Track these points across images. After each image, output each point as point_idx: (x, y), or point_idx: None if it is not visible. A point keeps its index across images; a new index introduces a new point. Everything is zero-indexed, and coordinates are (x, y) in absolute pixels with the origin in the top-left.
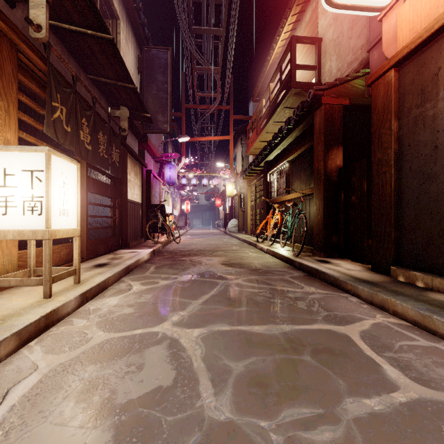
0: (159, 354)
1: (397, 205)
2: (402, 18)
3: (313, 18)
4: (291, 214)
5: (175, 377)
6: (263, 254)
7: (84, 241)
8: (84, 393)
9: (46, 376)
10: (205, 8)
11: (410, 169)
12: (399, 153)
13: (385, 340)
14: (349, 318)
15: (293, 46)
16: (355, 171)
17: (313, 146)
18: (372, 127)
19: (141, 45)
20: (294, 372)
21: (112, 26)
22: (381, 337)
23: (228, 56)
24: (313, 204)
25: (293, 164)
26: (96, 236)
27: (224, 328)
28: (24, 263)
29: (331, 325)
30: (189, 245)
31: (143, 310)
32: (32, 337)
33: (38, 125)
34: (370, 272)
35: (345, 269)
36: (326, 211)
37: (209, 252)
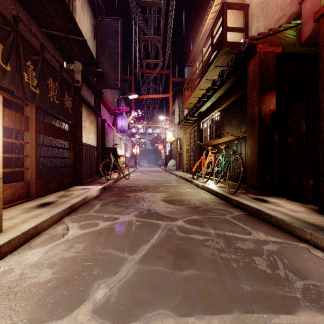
0: None
1: None
2: None
3: None
4: (224, 155)
5: None
6: (199, 190)
7: (33, 180)
8: None
9: None
10: None
11: None
12: None
13: None
14: None
15: (225, 11)
16: (292, 113)
17: (247, 92)
18: (320, 63)
19: (97, 15)
20: None
21: None
22: None
23: (168, 26)
24: (247, 146)
25: (224, 112)
26: (59, 174)
27: (167, 323)
28: None
29: None
30: (136, 181)
31: (64, 274)
32: None
33: None
34: (319, 214)
35: (289, 210)
36: (260, 152)
37: (152, 188)
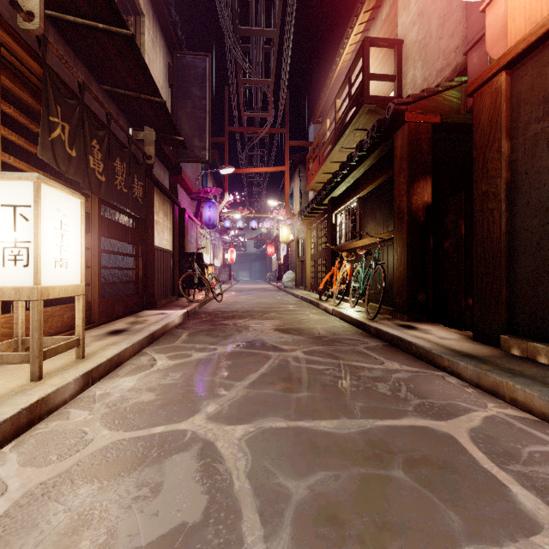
0: (186, 466)
1: (508, 253)
2: (515, 4)
3: (392, 15)
4: (363, 265)
5: (207, 506)
6: (328, 316)
7: (96, 300)
8: (68, 535)
9: (17, 504)
10: (253, 3)
11: (527, 205)
12: (512, 184)
13: (506, 443)
14: (451, 409)
15: (366, 50)
16: (449, 209)
17: (393, 176)
18: (474, 150)
19: (173, 50)
20: (382, 499)
21: (135, 24)
22: (500, 439)
23: (283, 65)
24: (393, 252)
25: (365, 200)
26: (115, 293)
27: (278, 424)
28: (12, 331)
29: (427, 420)
30: (234, 305)
31: (168, 396)
32: (7, 439)
33: (32, 147)
34: (472, 342)
35: (437, 338)
36: (410, 262)
37: (258, 314)
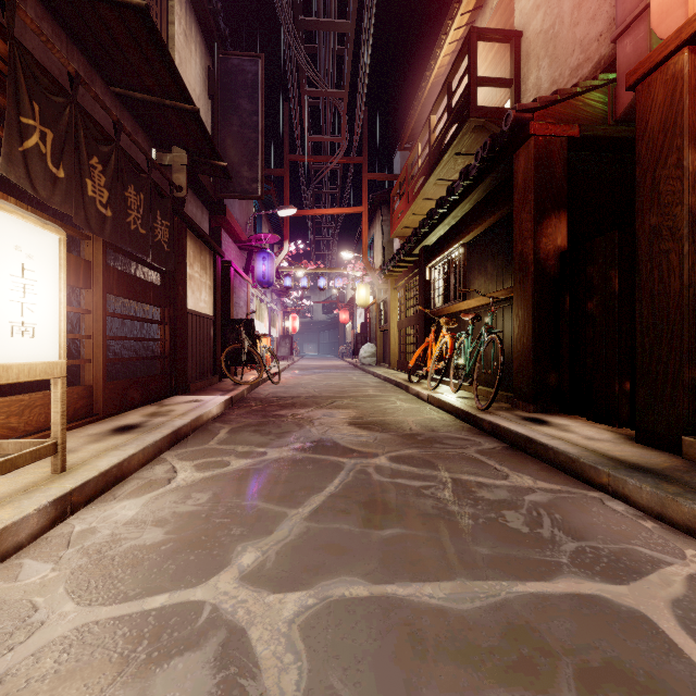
0: (191, 686)
1: (694, 316)
2: None
3: None
4: (470, 335)
5: None
6: (422, 404)
7: (99, 384)
8: None
9: None
10: None
11: None
12: None
13: None
14: (630, 561)
15: (473, 44)
16: (595, 255)
17: (513, 212)
18: (638, 167)
19: (214, 50)
20: None
21: (160, 9)
22: None
23: (360, 70)
24: (513, 316)
25: (472, 248)
26: (137, 373)
27: (355, 591)
28: None
29: (596, 582)
30: (295, 388)
31: (185, 535)
32: None
33: None
34: (635, 444)
35: (583, 438)
36: (538, 330)
37: (327, 401)
